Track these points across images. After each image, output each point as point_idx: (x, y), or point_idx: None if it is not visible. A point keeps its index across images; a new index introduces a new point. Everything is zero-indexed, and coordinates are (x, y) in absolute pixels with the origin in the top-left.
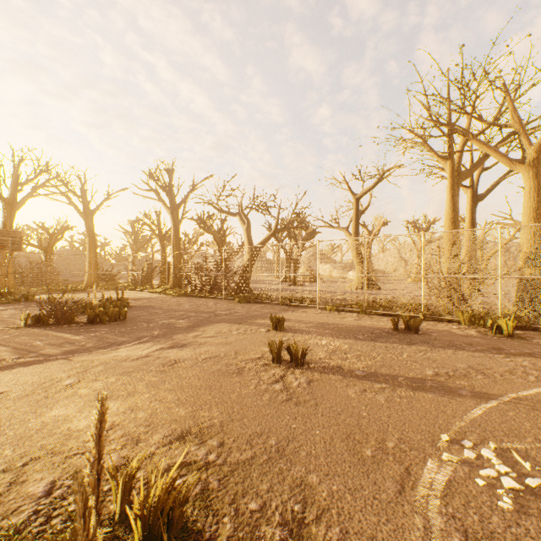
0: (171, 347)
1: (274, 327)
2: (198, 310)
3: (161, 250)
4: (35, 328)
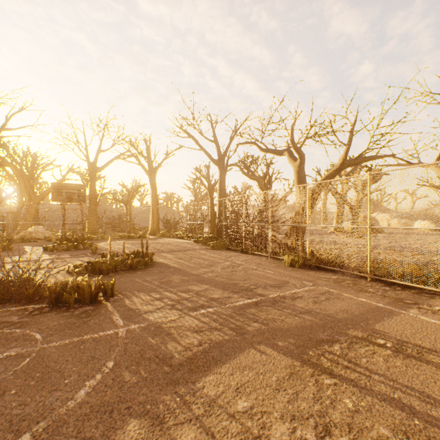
0: None
1: None
2: (228, 282)
3: (210, 201)
4: None
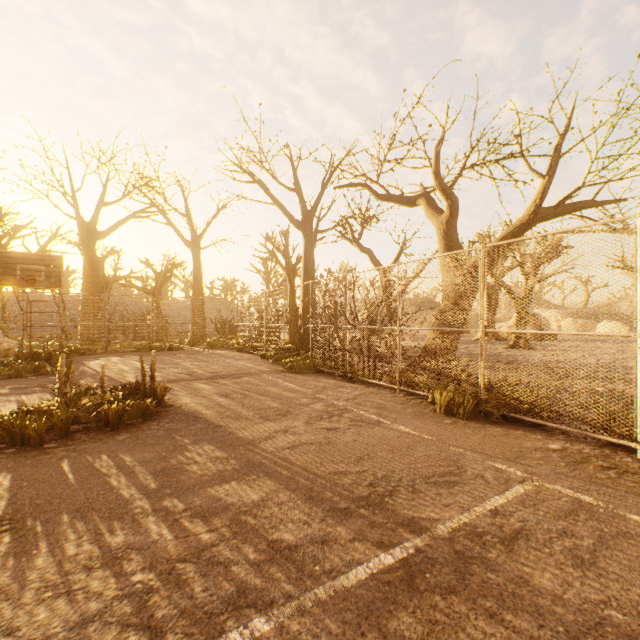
0: None
1: None
2: (321, 469)
3: (289, 289)
4: None
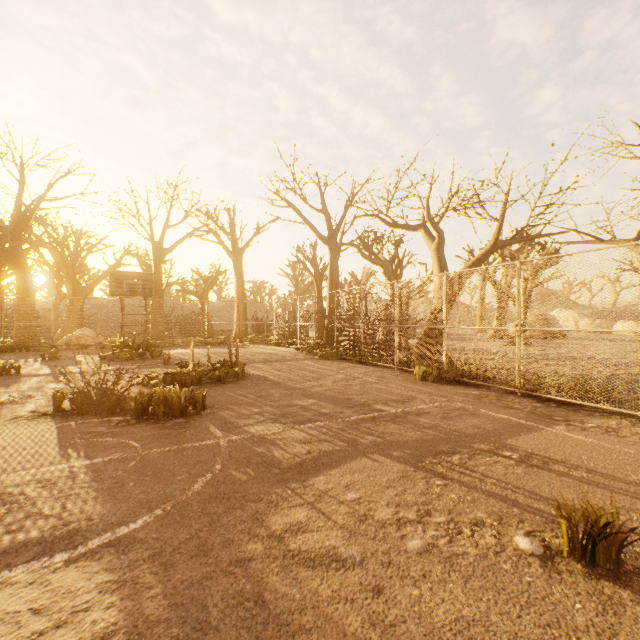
0: (136, 635)
1: (575, 547)
2: (341, 396)
3: (317, 294)
4: (54, 420)
